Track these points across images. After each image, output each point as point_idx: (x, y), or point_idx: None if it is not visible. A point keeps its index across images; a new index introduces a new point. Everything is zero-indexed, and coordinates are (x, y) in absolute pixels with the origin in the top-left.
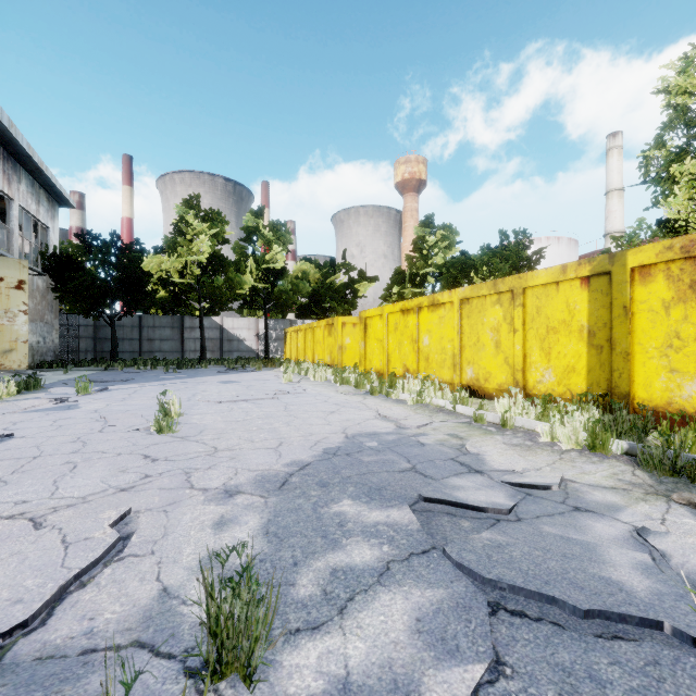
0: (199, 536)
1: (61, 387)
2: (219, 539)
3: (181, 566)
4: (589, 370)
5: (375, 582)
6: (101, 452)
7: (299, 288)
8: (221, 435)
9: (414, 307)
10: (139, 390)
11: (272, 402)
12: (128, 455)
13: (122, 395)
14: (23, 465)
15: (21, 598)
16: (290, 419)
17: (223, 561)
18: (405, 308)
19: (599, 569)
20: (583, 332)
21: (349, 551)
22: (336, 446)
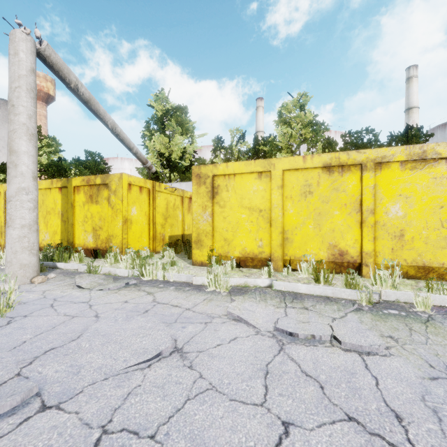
0: None
1: None
2: None
3: None
4: (62, 232)
5: None
6: None
7: None
8: None
9: None
10: None
11: None
12: None
13: None
14: None
15: None
16: None
17: None
18: None
19: None
20: (60, 214)
21: None
22: None
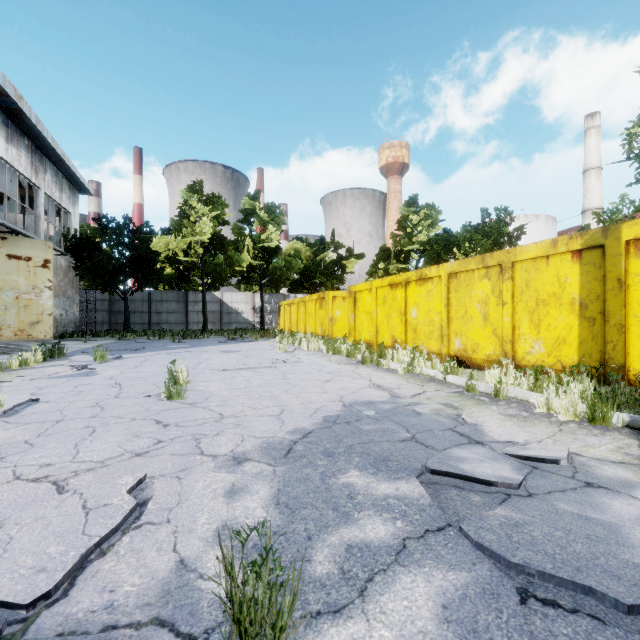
0: (212, 505)
1: (81, 355)
2: (231, 509)
3: (196, 536)
4: (581, 342)
5: (393, 561)
6: (117, 417)
7: (292, 265)
8: (226, 402)
9: (402, 281)
10: (150, 359)
11: (270, 371)
12: (142, 420)
13: (134, 363)
14: (47, 429)
15: (44, 567)
16: (289, 387)
17: (243, 540)
18: (393, 282)
19: (631, 554)
20: (574, 304)
21: (362, 526)
22: (335, 414)
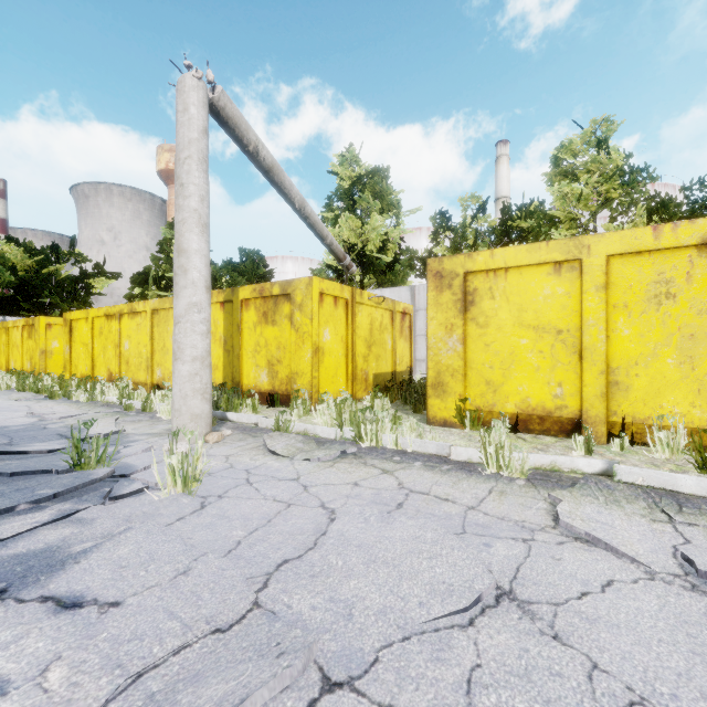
0: None
1: None
2: None
3: None
4: (225, 367)
5: None
6: None
7: None
8: None
9: (117, 313)
10: None
11: None
12: None
13: None
14: None
15: None
16: None
17: None
18: (108, 313)
19: (61, 462)
20: (222, 341)
21: None
22: None
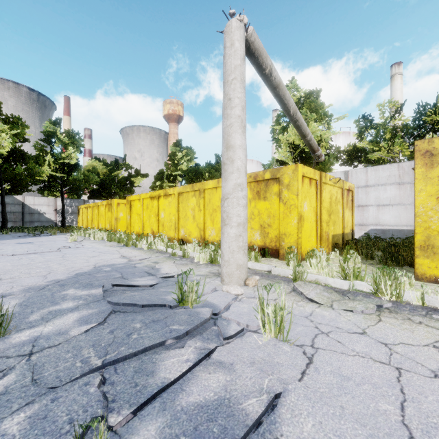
0: None
1: None
2: None
3: None
4: None
5: (69, 311)
6: None
7: (90, 178)
8: (7, 272)
9: (157, 195)
10: None
11: (54, 253)
12: None
13: None
14: None
15: None
16: (63, 261)
17: None
18: (152, 196)
19: (164, 296)
20: None
21: (62, 305)
22: (85, 271)
